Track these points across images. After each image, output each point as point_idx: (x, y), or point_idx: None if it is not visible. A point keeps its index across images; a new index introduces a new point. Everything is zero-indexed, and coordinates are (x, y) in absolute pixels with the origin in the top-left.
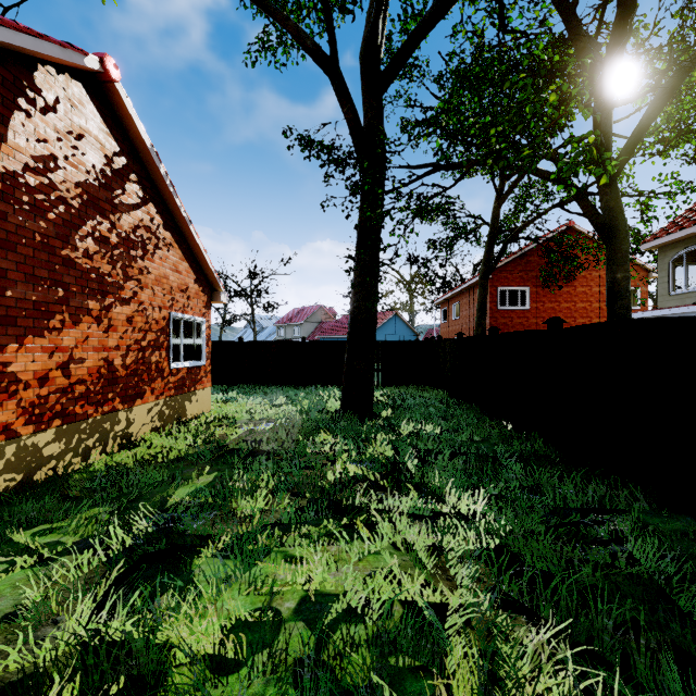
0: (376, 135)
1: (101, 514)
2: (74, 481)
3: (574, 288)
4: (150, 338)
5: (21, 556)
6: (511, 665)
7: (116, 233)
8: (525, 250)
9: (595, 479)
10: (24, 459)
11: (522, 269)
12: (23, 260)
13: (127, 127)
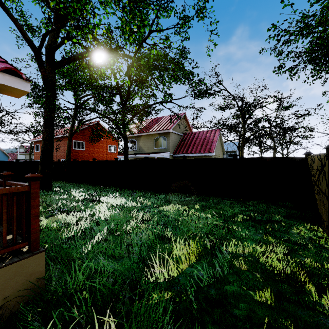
0: (54, 84)
1: None
2: None
3: (99, 144)
4: None
5: None
6: (138, 199)
7: None
8: (84, 127)
9: (128, 190)
10: None
11: (82, 134)
12: None
13: None
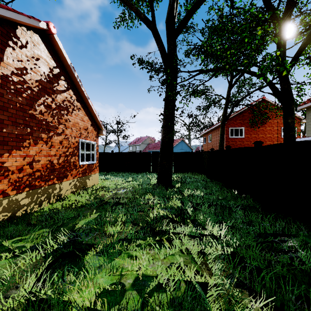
0: (173, 57)
1: (44, 233)
2: (34, 216)
3: (265, 128)
4: (70, 151)
5: (5, 253)
6: None
7: (55, 103)
8: (242, 110)
9: (279, 218)
10: (11, 206)
11: (241, 119)
12: (11, 115)
13: (59, 55)
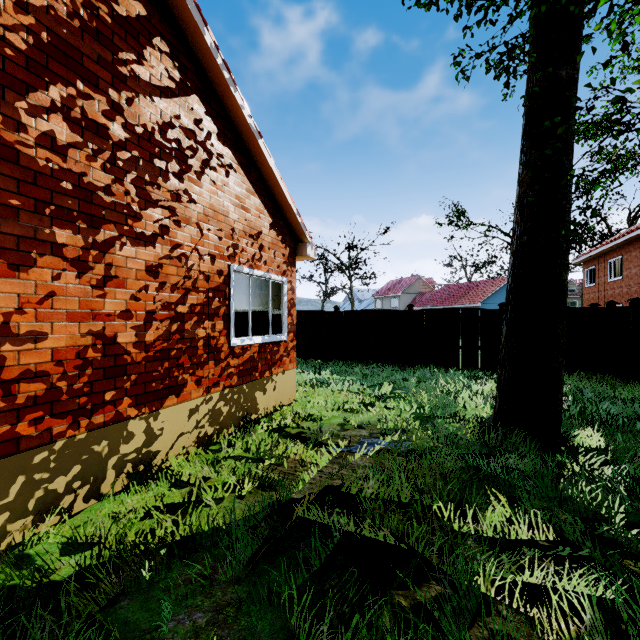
0: None
1: None
2: None
3: None
4: (194, 301)
5: None
6: None
7: (124, 123)
8: None
9: None
10: None
11: None
12: None
13: None
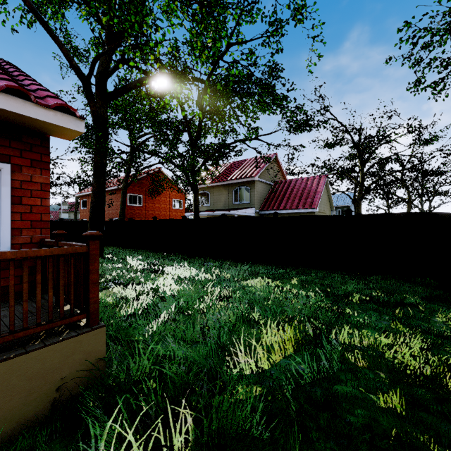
0: (106, 121)
1: None
2: None
3: (161, 198)
4: None
5: None
6: (213, 270)
7: None
8: (141, 177)
9: (199, 259)
10: None
11: (139, 185)
12: None
13: None
